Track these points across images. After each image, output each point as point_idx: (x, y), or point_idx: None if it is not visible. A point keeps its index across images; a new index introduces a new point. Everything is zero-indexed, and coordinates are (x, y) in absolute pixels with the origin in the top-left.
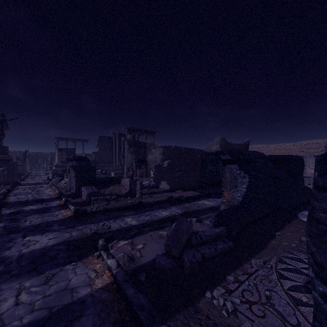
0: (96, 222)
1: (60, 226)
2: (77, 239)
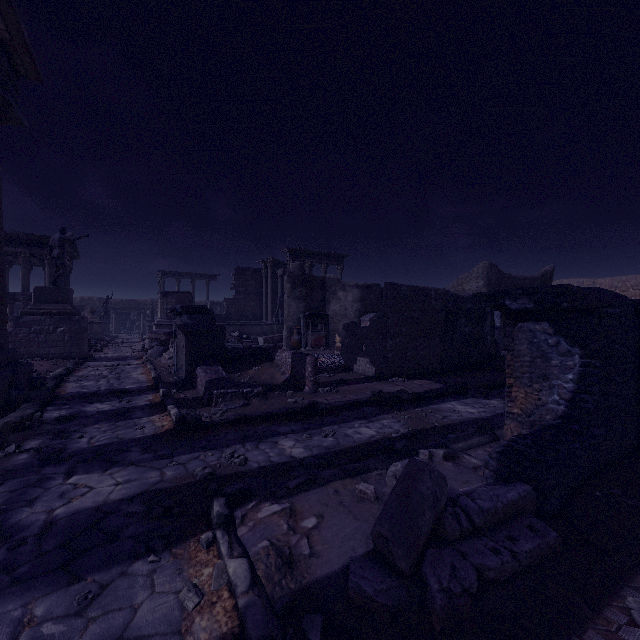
0: (218, 447)
1: (144, 452)
2: (172, 488)
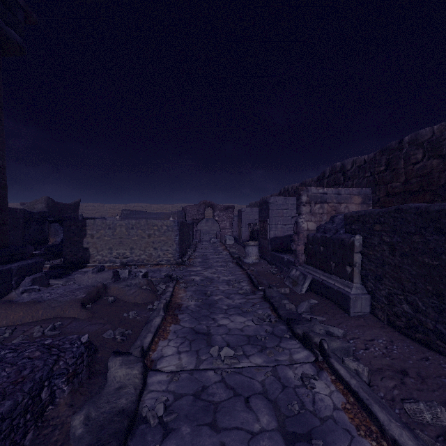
0: None
1: None
2: None
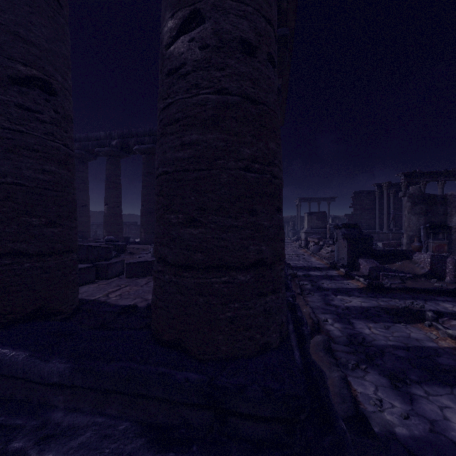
0: (400, 299)
1: (360, 293)
2: (389, 308)
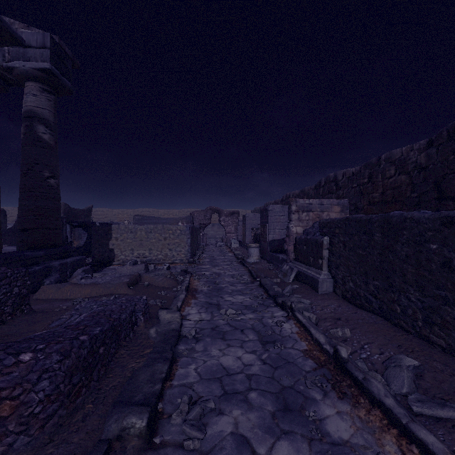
0: None
1: None
2: None
